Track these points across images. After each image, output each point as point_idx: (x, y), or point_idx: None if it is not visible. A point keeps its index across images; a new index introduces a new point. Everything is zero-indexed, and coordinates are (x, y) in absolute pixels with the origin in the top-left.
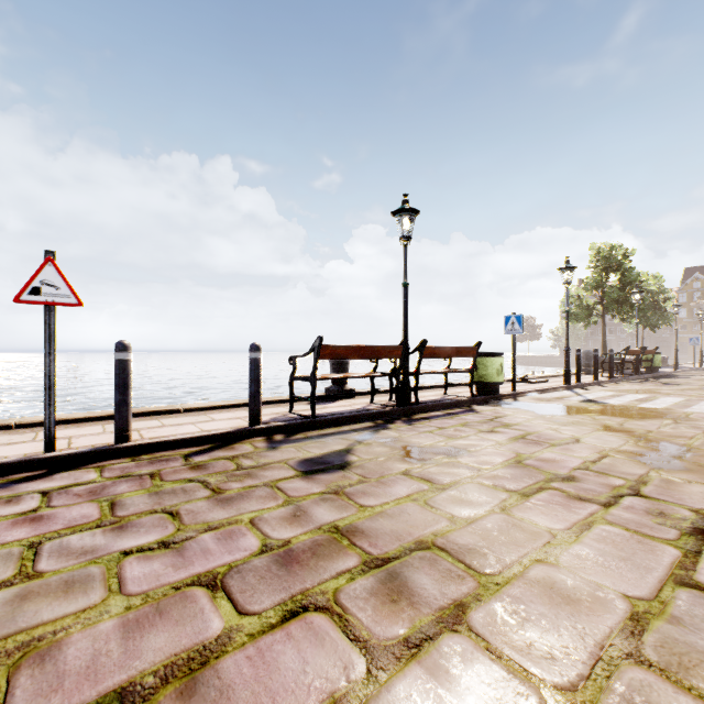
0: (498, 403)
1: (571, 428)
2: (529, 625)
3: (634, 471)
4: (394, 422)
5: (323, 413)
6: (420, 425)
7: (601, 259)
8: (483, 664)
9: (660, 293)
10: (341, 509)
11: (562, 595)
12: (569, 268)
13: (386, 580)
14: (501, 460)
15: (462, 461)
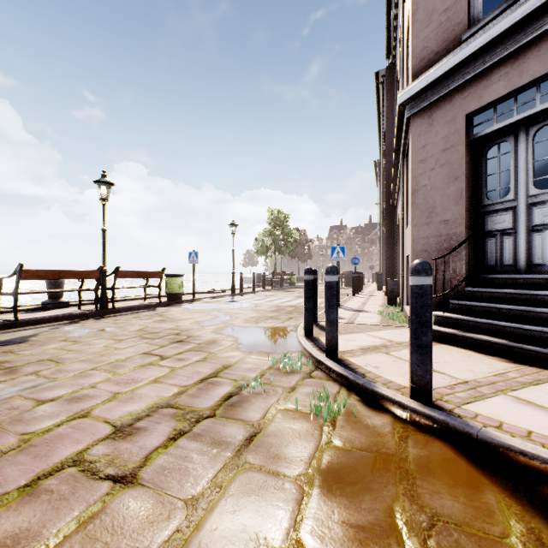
0: (177, 305)
1: (196, 314)
2: (64, 370)
3: (191, 327)
4: (87, 320)
5: (30, 317)
6: (105, 319)
7: (273, 218)
8: (32, 379)
9: (306, 240)
10: (3, 357)
11: (90, 362)
12: (234, 225)
13: (8, 371)
14: (131, 330)
15: (108, 332)
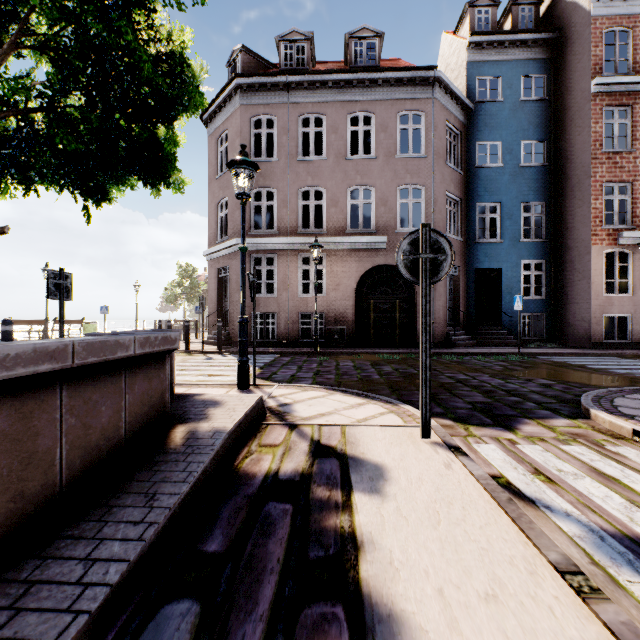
0: None
1: None
2: None
3: None
4: None
5: None
6: None
7: (182, 270)
8: None
9: None
10: None
11: None
12: (137, 286)
13: None
14: None
15: None
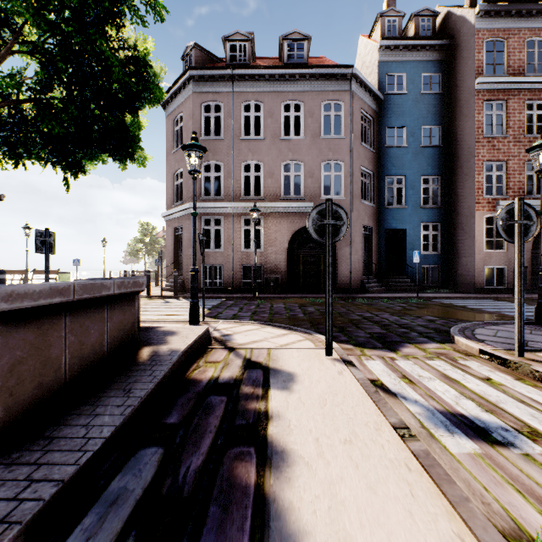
0: None
1: None
2: None
3: None
4: None
5: None
6: None
7: (143, 229)
8: None
9: None
10: None
11: None
12: (105, 241)
13: None
14: None
15: None
